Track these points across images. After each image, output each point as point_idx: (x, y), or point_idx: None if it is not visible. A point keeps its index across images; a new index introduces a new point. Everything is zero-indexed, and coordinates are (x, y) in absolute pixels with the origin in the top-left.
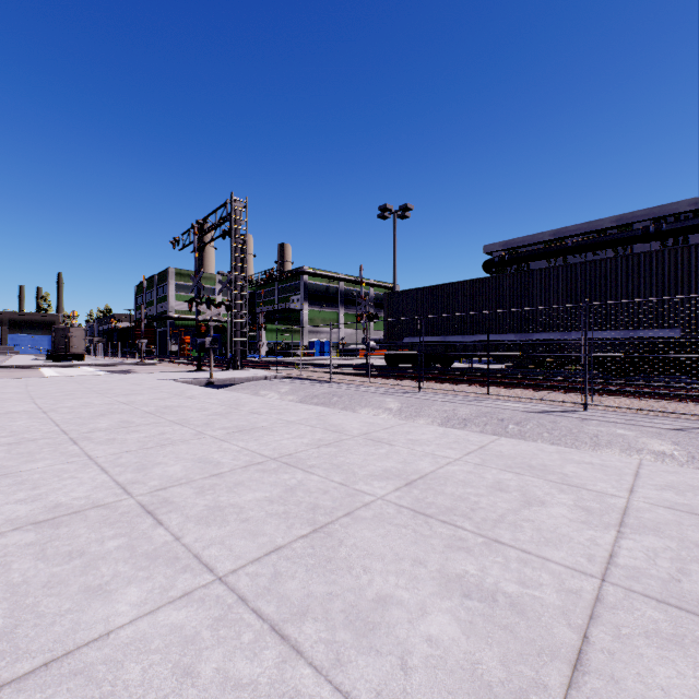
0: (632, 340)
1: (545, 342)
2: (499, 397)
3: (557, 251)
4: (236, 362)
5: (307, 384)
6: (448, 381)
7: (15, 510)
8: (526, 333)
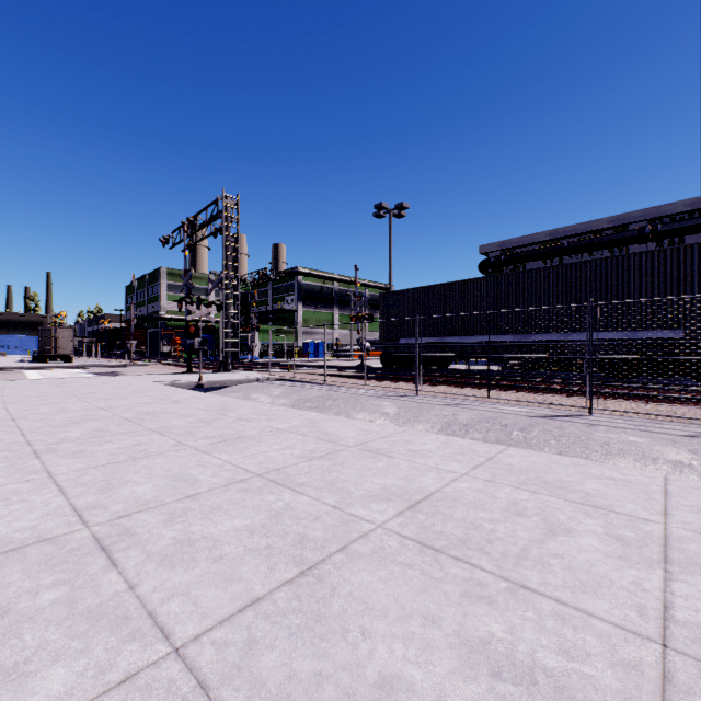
0: (634, 341)
1: (544, 343)
2: (500, 400)
3: (553, 252)
4: (227, 363)
5: (300, 387)
6: (446, 384)
7: None
8: (525, 334)
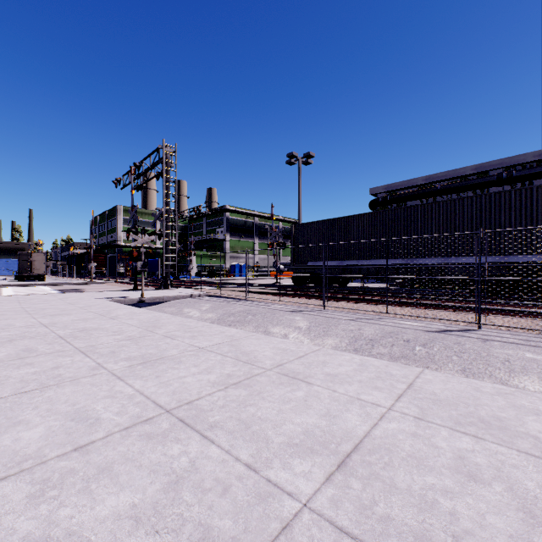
0: (505, 264)
1: (428, 266)
2: (396, 315)
3: (429, 193)
4: (167, 282)
5: (226, 303)
6: (348, 300)
7: None
8: (412, 258)
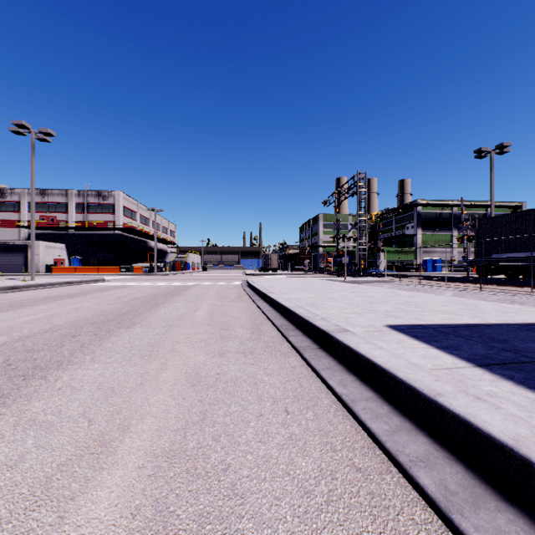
0: None
1: None
2: None
3: None
4: (359, 272)
5: (401, 285)
6: (510, 285)
7: (302, 296)
8: None
